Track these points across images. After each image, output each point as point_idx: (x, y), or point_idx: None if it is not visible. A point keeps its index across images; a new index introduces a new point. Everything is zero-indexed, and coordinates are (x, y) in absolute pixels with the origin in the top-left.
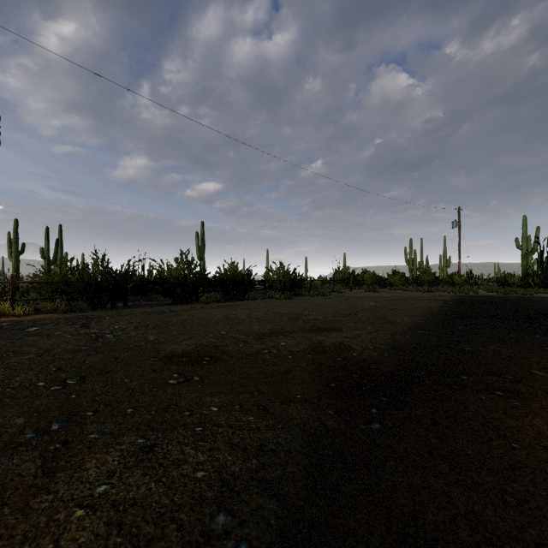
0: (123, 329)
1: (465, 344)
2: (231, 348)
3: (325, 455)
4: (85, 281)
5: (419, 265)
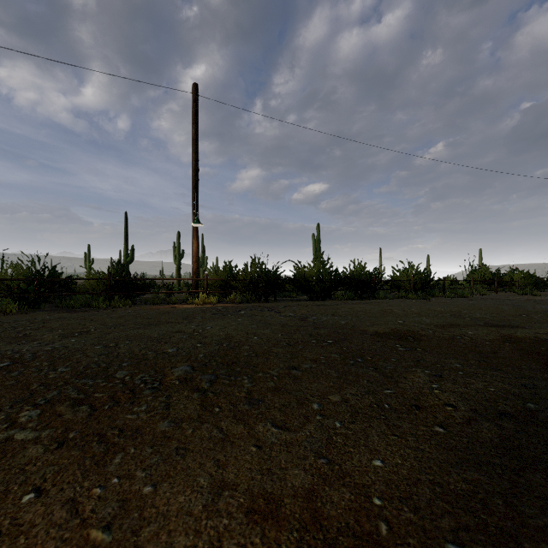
0: (313, 315)
1: None
2: (424, 332)
3: None
4: (248, 279)
5: None
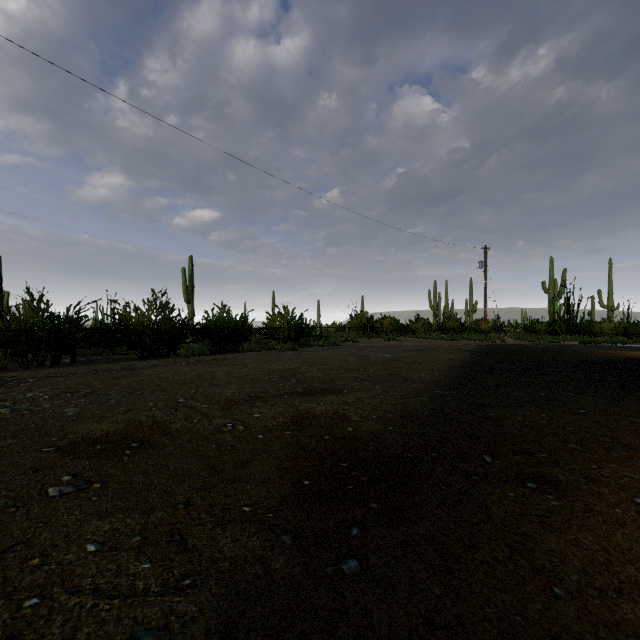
0: (34, 398)
1: (489, 408)
2: (179, 425)
3: None
4: (11, 329)
5: (444, 309)
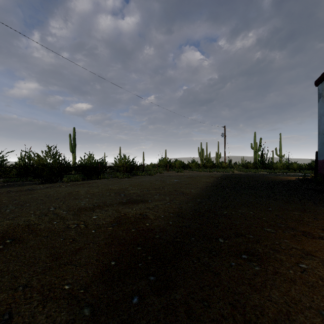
0: None
1: (224, 209)
2: (43, 226)
3: None
4: None
5: (205, 157)
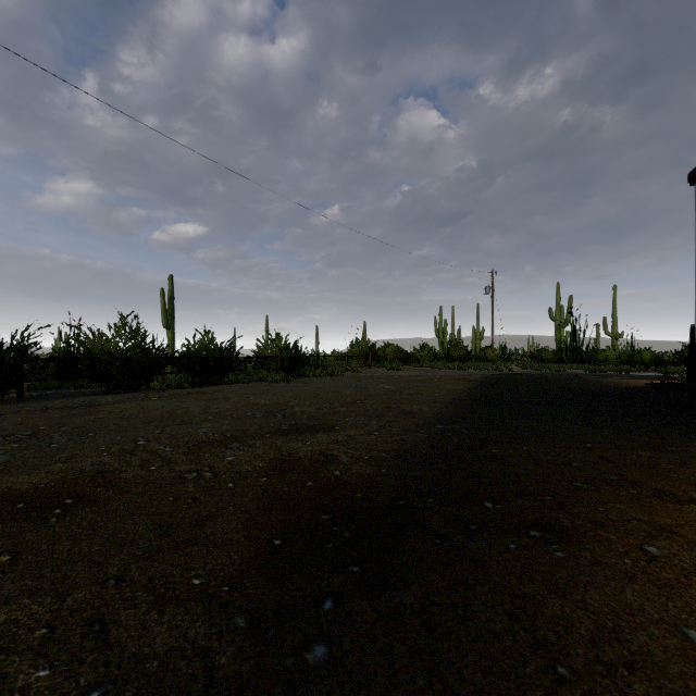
0: None
1: (493, 444)
2: (131, 474)
3: None
4: None
5: (450, 337)
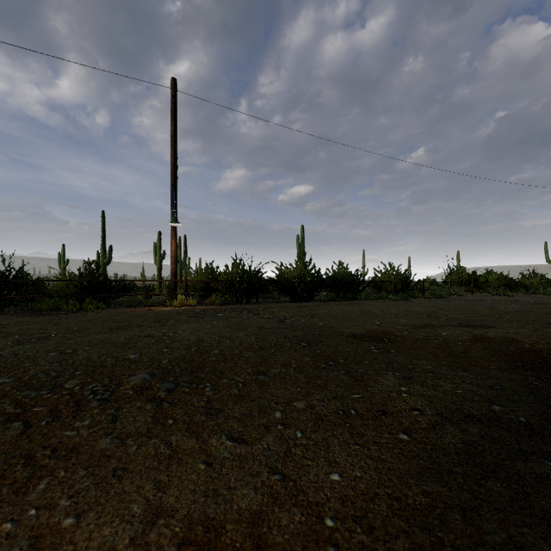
0: (291, 316)
1: None
2: (399, 333)
3: (545, 397)
4: (229, 280)
5: None
